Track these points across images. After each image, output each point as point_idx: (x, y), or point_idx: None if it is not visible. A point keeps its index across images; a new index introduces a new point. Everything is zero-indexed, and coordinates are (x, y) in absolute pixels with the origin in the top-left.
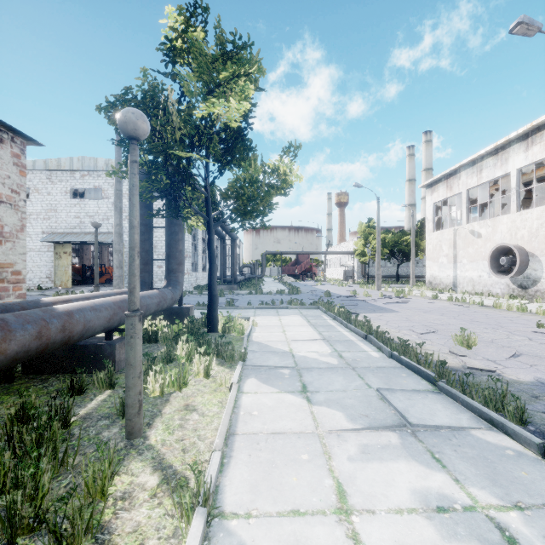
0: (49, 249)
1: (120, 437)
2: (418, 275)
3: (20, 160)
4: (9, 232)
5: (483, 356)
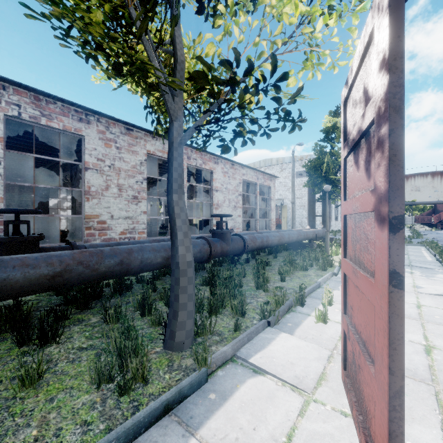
0: None
1: None
2: None
3: (274, 184)
4: (272, 209)
5: None
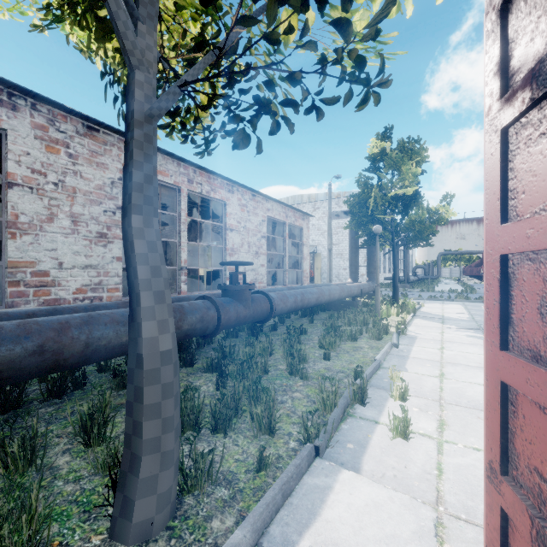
0: None
1: None
2: None
3: (308, 225)
4: (305, 257)
5: None
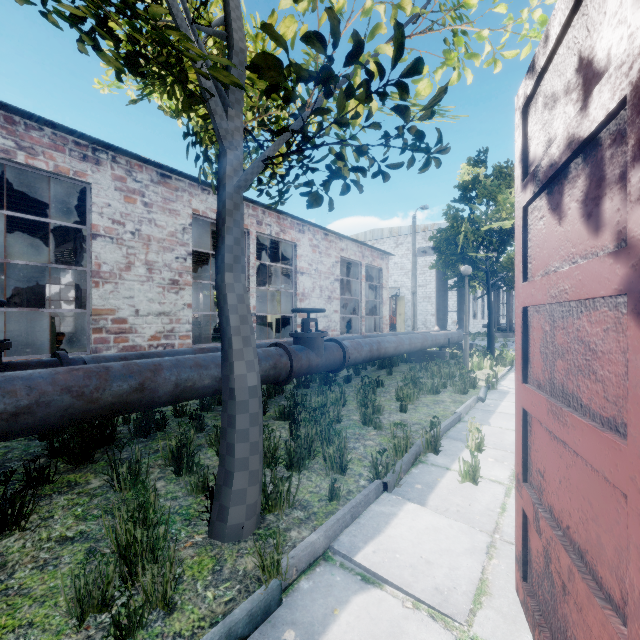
0: None
1: None
2: None
3: (387, 265)
4: (385, 301)
5: None
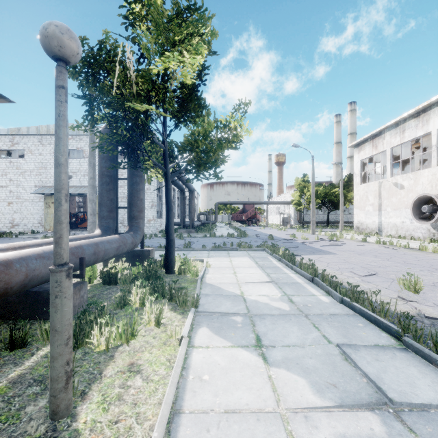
0: (40, 200)
1: (44, 415)
2: (345, 221)
3: None
4: None
5: (433, 302)
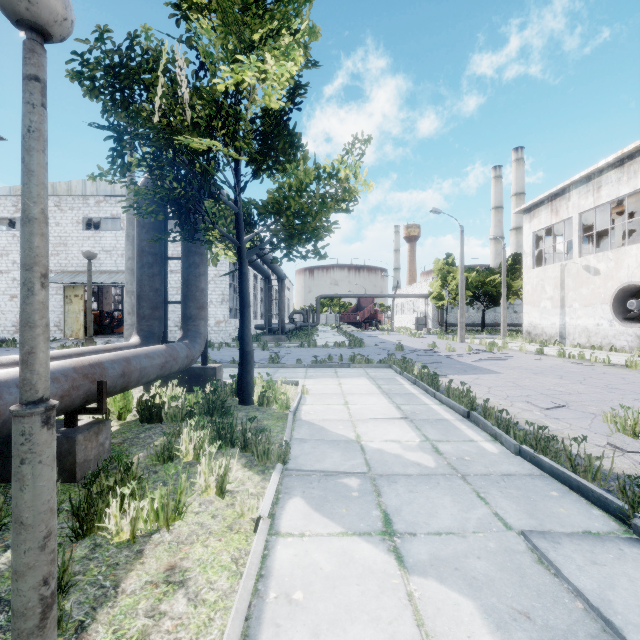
0: (58, 292)
1: None
2: (508, 323)
3: None
4: None
5: None
